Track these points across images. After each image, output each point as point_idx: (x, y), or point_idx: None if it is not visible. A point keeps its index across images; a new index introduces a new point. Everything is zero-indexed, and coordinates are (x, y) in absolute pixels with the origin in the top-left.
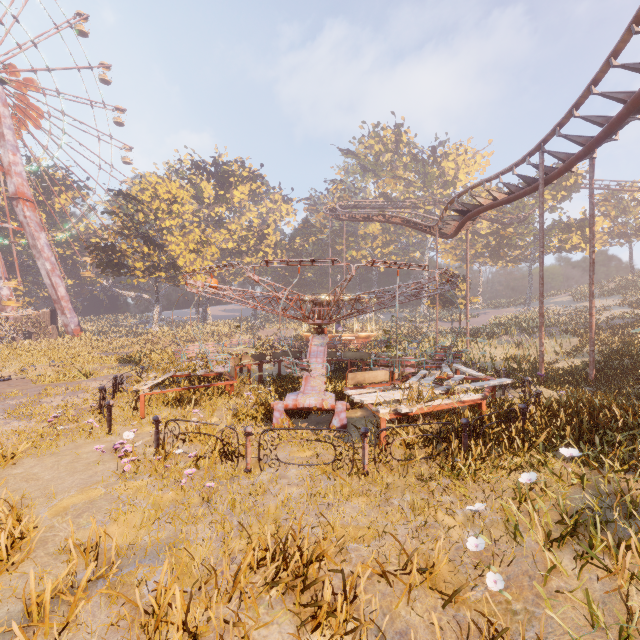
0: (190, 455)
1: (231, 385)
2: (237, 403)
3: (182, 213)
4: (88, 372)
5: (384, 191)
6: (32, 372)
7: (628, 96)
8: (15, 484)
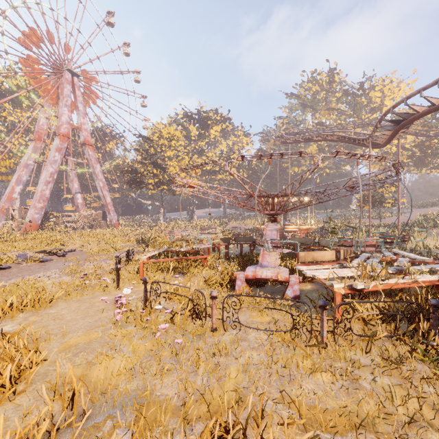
0: (167, 311)
1: (205, 259)
2: (209, 272)
3: (177, 147)
4: (117, 248)
5: (320, 120)
6: (87, 247)
7: None
8: (46, 321)
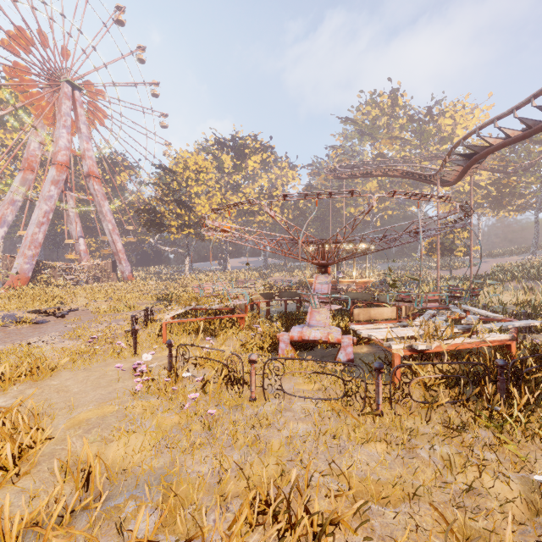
0: (197, 379)
1: (241, 318)
2: (246, 334)
3: (207, 181)
4: (132, 306)
5: (381, 151)
6: (93, 305)
7: None
8: (48, 394)
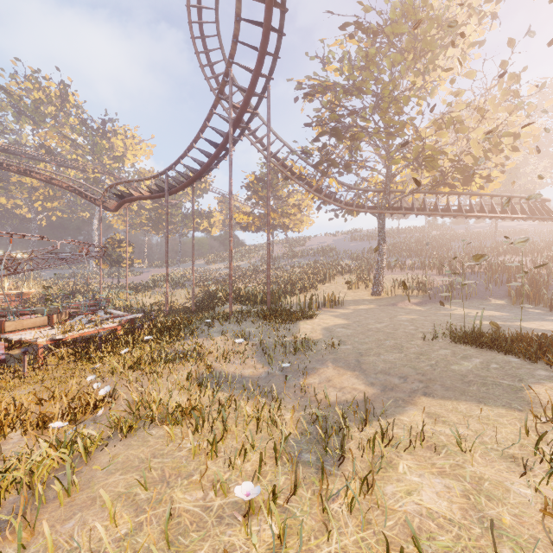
0: None
1: None
2: None
3: None
4: None
5: (47, 144)
6: None
7: (203, 164)
8: None
